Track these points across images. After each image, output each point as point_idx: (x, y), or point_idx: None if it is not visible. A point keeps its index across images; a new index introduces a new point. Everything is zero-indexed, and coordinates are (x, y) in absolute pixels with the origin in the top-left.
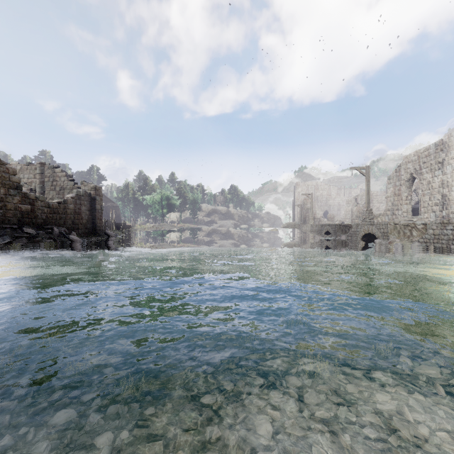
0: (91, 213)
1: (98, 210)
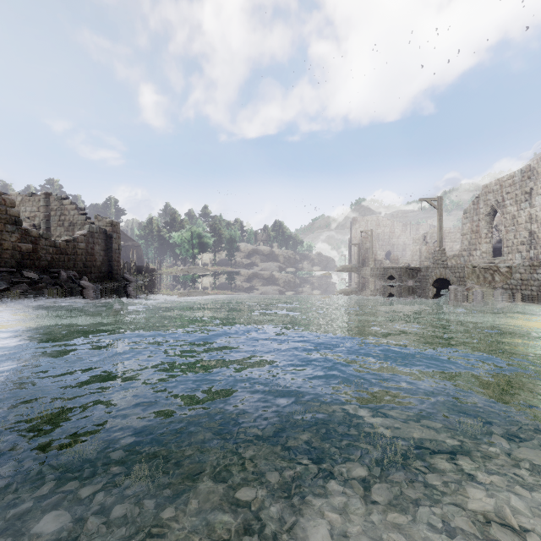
0: (107, 254)
1: (116, 250)
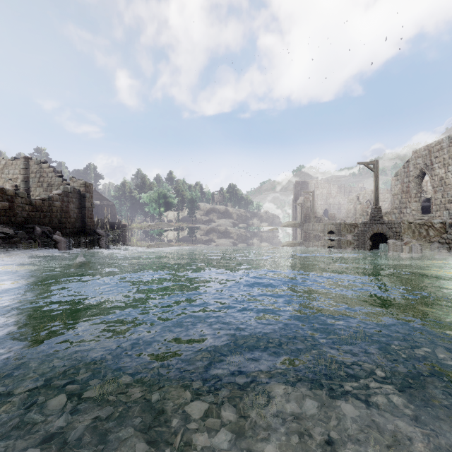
0: (81, 212)
1: (89, 208)
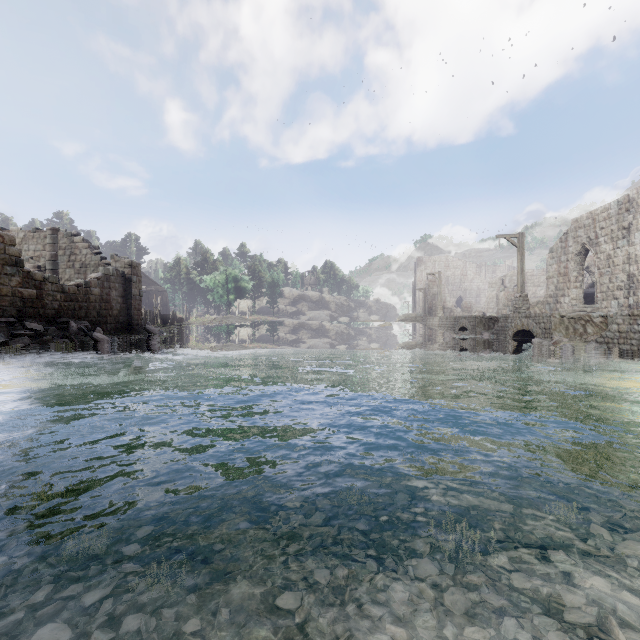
0: (126, 301)
1: (136, 296)
